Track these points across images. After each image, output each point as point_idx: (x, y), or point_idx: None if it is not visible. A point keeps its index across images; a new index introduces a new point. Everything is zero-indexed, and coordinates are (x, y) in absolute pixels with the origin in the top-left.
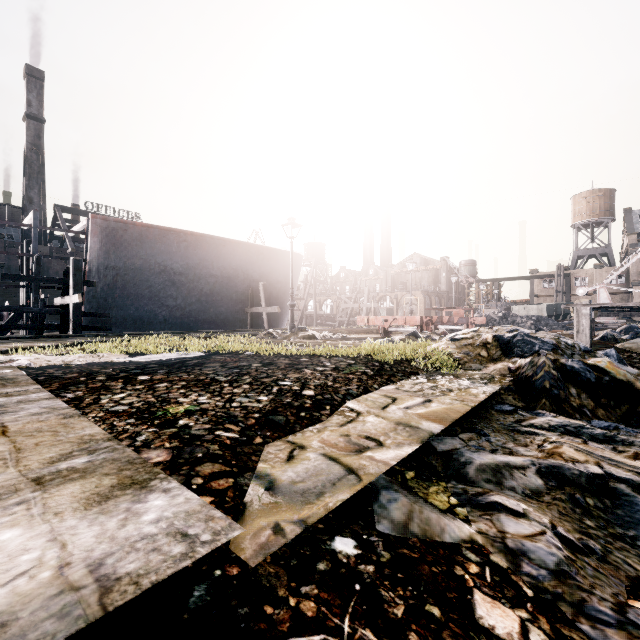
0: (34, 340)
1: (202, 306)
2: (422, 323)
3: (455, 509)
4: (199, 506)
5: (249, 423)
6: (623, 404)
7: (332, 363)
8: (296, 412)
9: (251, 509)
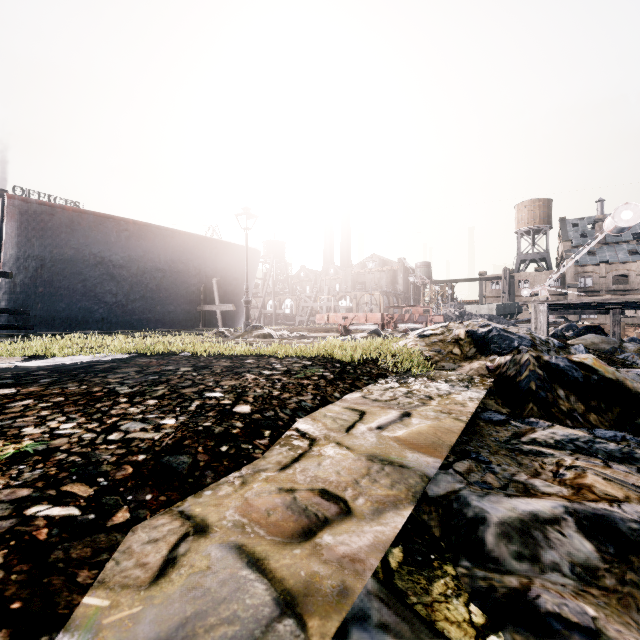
0: None
1: (147, 303)
2: (383, 321)
3: None
4: None
5: (119, 476)
6: (615, 406)
7: (283, 365)
8: (214, 445)
9: None
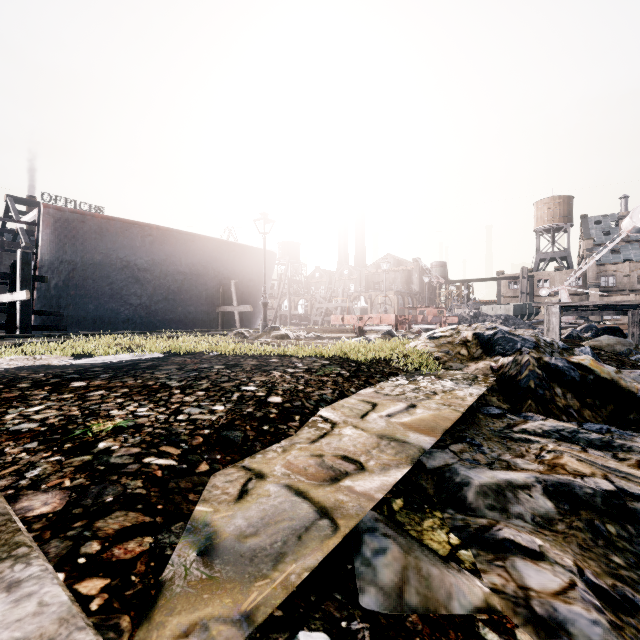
0: None
1: (169, 305)
2: (397, 322)
3: (458, 553)
4: (56, 623)
5: (195, 443)
6: (608, 404)
7: (304, 364)
8: (258, 425)
9: (168, 596)
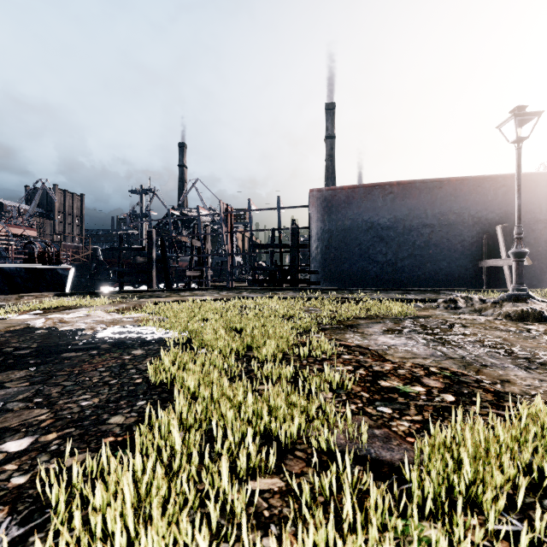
0: (252, 291)
1: (416, 261)
2: None
3: None
4: None
5: None
6: None
7: None
8: None
9: None
